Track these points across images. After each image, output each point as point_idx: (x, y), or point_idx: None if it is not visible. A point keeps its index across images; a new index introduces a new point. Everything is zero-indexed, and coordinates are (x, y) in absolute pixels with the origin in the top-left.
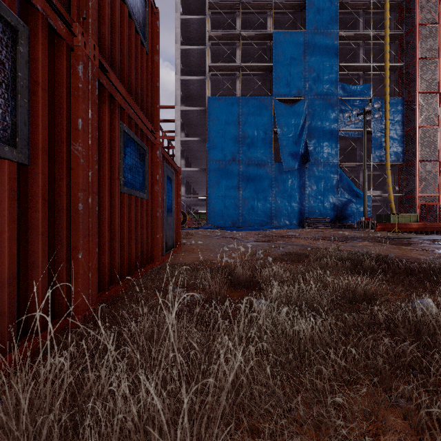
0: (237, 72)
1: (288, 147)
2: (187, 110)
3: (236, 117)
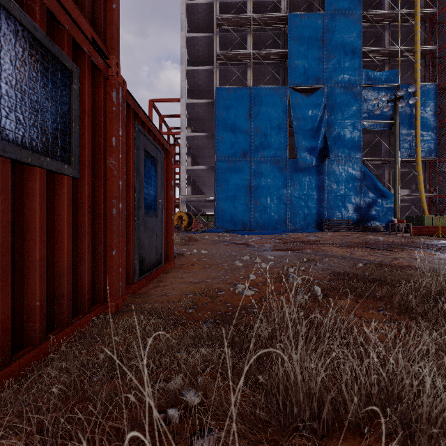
0: (248, 61)
1: (305, 141)
2: (193, 103)
3: (246, 109)
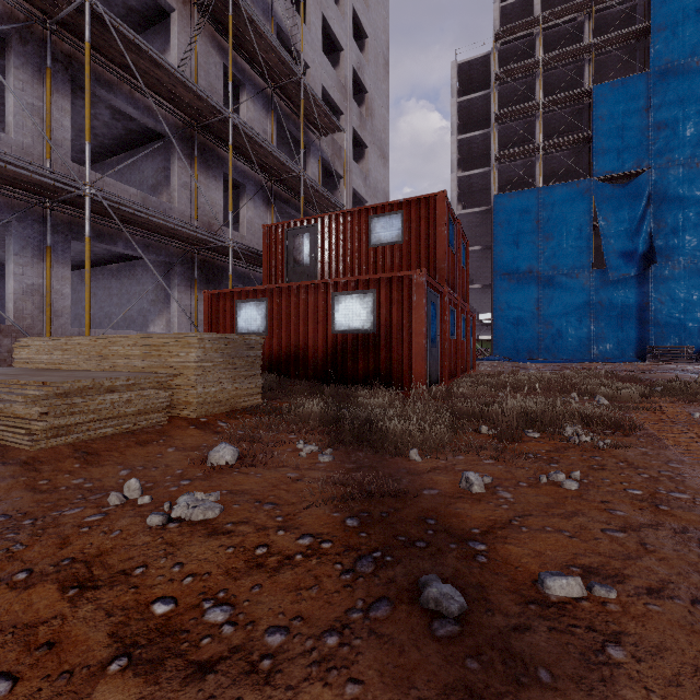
0: (536, 153)
1: (617, 245)
2: (465, 213)
3: (533, 215)
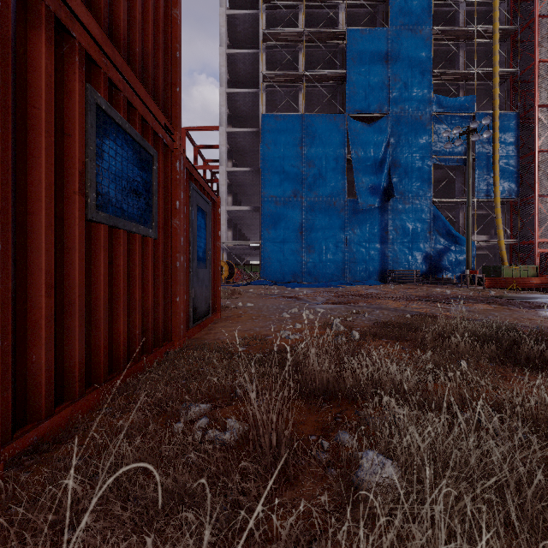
0: (299, 83)
1: (366, 178)
2: (235, 132)
3: (298, 140)
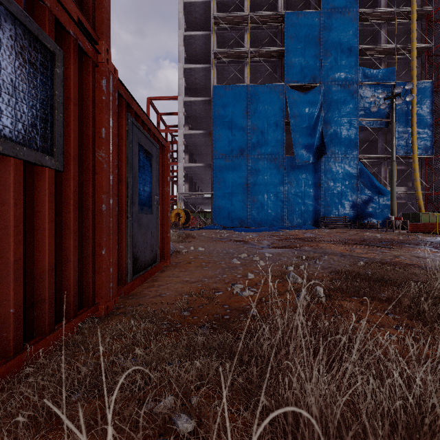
0: (245, 59)
1: (301, 138)
2: (190, 101)
3: (244, 107)
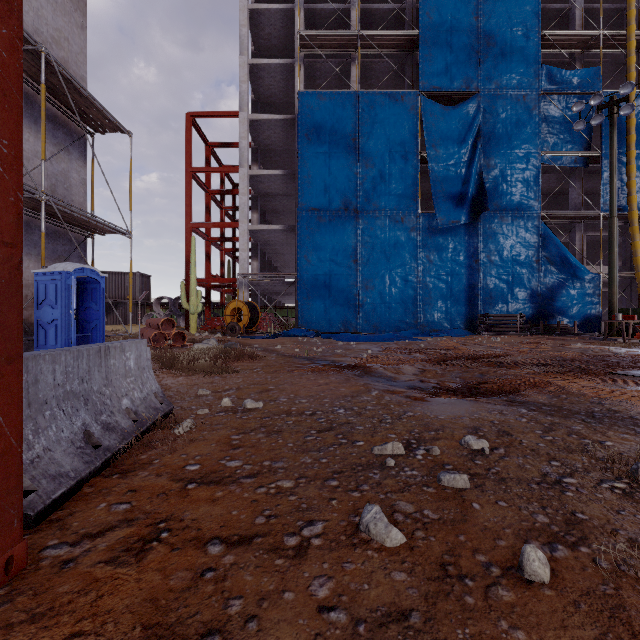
0: (352, 50)
1: (447, 183)
2: (261, 121)
3: (350, 129)
